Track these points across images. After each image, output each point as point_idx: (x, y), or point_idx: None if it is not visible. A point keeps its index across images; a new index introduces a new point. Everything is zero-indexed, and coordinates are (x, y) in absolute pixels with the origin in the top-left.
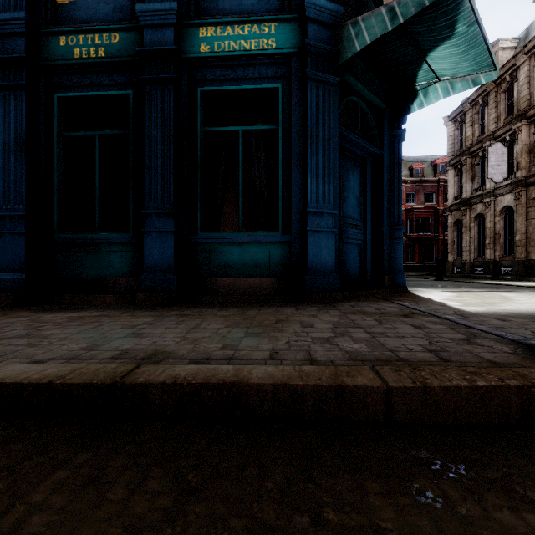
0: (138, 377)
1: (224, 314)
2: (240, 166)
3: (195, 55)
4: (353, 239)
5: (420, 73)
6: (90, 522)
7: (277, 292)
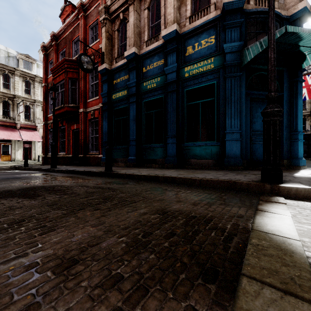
0: (158, 175)
1: (187, 171)
2: (200, 116)
3: (183, 78)
4: (260, 141)
5: (302, 49)
6: (150, 185)
7: (214, 165)
